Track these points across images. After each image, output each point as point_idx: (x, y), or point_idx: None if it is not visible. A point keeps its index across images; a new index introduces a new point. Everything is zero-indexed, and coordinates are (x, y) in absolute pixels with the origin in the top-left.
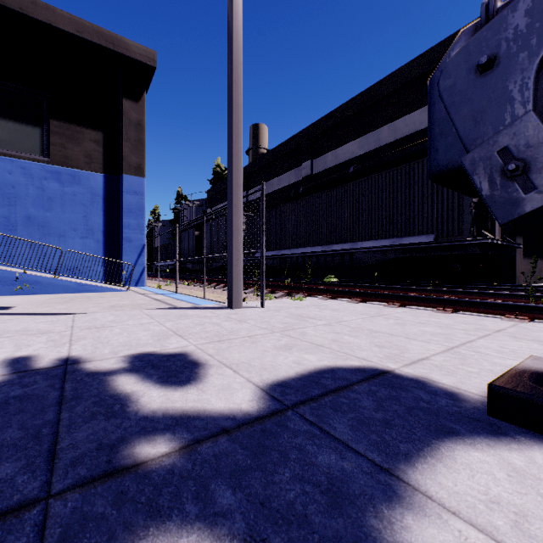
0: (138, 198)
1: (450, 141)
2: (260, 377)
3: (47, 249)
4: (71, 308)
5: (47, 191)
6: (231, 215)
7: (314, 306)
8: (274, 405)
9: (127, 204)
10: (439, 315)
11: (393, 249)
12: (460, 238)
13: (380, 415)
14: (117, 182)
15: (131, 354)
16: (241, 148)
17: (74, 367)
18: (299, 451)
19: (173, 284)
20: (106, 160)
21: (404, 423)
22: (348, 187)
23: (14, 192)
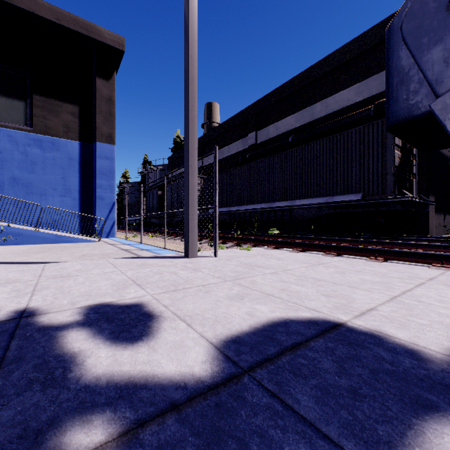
0: (109, 163)
1: (413, 88)
2: (214, 332)
3: (30, 206)
4: (46, 257)
5: (30, 156)
6: (187, 174)
7: (260, 255)
8: (229, 369)
9: (100, 167)
10: (373, 263)
11: (326, 205)
12: (384, 197)
13: (345, 381)
14: (91, 149)
15: (88, 305)
16: (196, 115)
17: (27, 321)
18: (261, 439)
19: (139, 236)
20: (81, 130)
21: (373, 393)
22: (287, 153)
23: (1, 156)
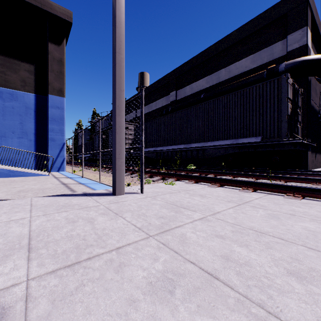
0: (60, 111)
1: None
2: None
3: None
4: None
5: None
6: (114, 115)
7: (184, 191)
8: None
9: (52, 115)
10: (294, 201)
11: (232, 146)
12: (279, 139)
13: None
14: (45, 100)
15: None
16: (123, 58)
17: None
18: None
19: (85, 169)
20: (37, 85)
21: None
22: (201, 105)
23: None
